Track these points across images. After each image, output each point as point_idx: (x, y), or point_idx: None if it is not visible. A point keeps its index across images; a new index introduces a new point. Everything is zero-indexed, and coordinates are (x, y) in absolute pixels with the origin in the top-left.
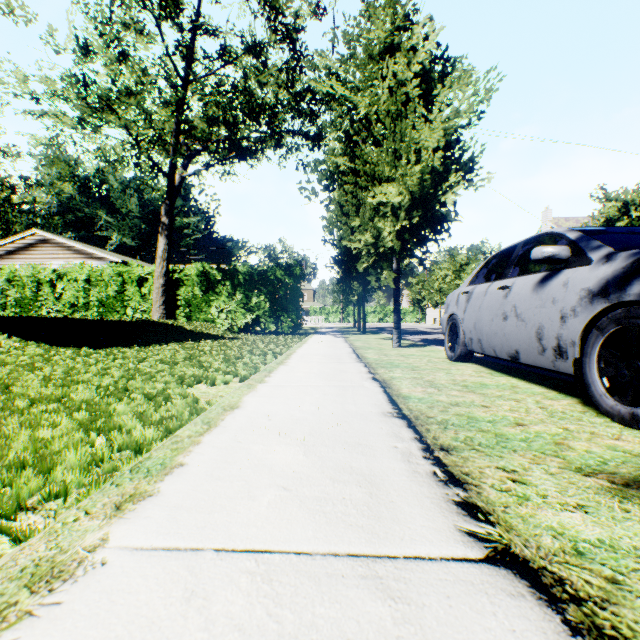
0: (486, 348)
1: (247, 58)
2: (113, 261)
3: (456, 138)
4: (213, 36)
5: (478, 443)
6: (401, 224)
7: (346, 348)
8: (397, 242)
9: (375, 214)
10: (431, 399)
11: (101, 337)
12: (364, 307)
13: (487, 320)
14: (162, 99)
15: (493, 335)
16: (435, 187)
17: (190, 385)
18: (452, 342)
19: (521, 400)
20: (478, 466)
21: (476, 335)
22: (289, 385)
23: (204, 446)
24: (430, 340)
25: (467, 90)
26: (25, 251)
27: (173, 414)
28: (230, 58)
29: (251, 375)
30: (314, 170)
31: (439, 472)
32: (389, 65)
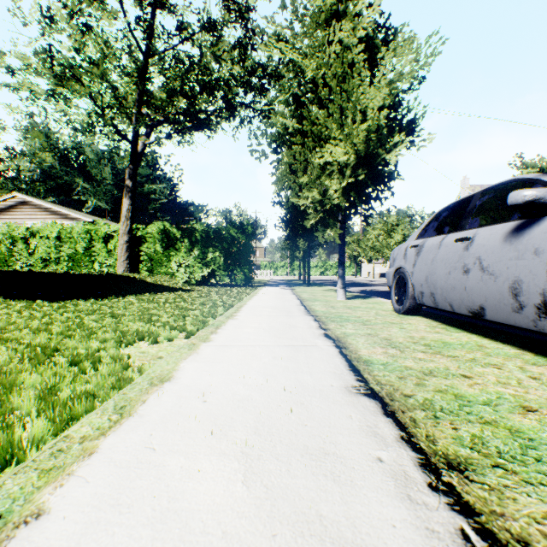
0: (440, 302)
1: (204, 37)
2: (86, 221)
3: (398, 102)
4: (170, 11)
5: (497, 451)
6: (347, 182)
7: (294, 300)
8: (343, 199)
9: (321, 174)
10: (398, 365)
11: (61, 290)
12: (309, 262)
13: (442, 273)
14: (125, 71)
15: (450, 289)
16: (378, 147)
17: (130, 343)
18: (399, 295)
19: (502, 366)
20: (530, 515)
21: (428, 289)
22: (235, 344)
23: (96, 461)
24: (369, 291)
25: (411, 52)
26: (6, 212)
27: (88, 389)
28: (187, 34)
29: (199, 330)
30: (264, 133)
31: (472, 533)
32: (336, 29)
